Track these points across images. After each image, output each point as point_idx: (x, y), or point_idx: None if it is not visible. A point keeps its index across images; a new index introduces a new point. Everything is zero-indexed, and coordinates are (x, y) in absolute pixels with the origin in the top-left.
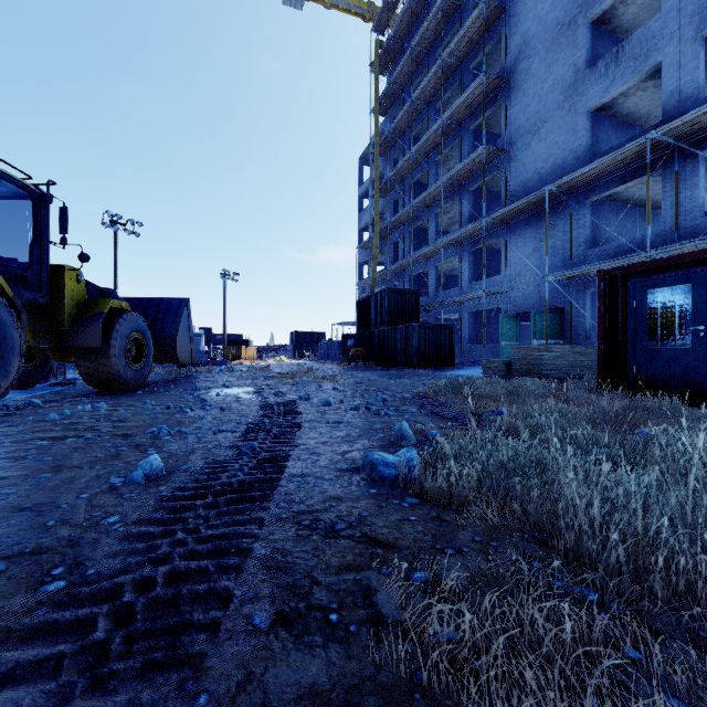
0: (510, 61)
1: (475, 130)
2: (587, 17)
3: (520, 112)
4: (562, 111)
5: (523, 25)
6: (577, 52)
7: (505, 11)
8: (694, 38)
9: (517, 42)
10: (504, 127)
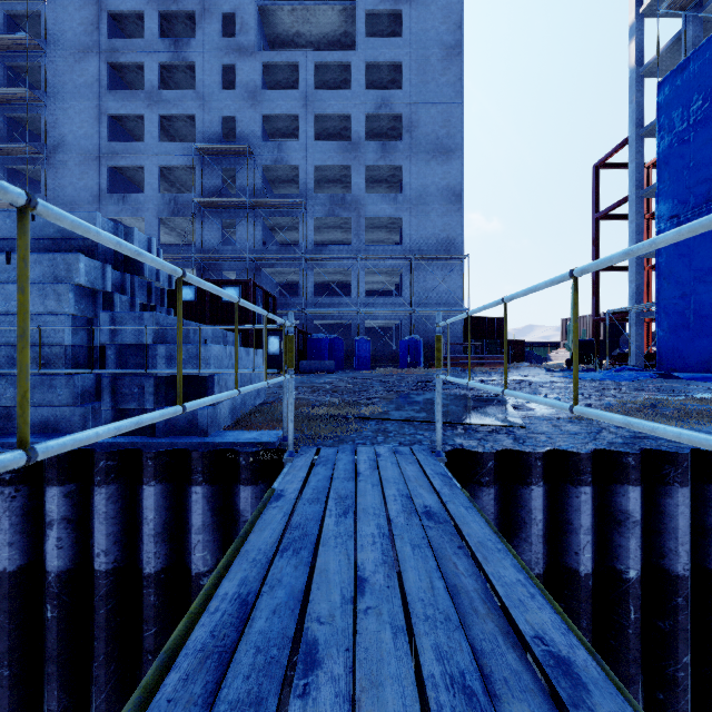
0: (50, 144)
1: (9, 168)
2: (108, 163)
3: (60, 187)
4: (92, 207)
5: (61, 128)
6: (102, 179)
7: (46, 105)
8: (157, 217)
9: (57, 136)
10: (44, 188)
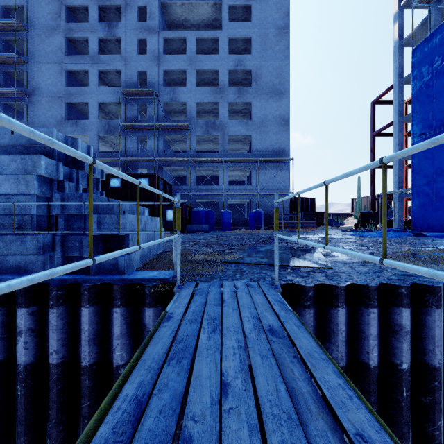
0: (30, 89)
1: (4, 104)
2: (66, 101)
3: (36, 116)
4: (56, 128)
5: (37, 79)
6: (62, 111)
7: (27, 64)
8: (97, 134)
9: (34, 84)
10: (26, 117)
